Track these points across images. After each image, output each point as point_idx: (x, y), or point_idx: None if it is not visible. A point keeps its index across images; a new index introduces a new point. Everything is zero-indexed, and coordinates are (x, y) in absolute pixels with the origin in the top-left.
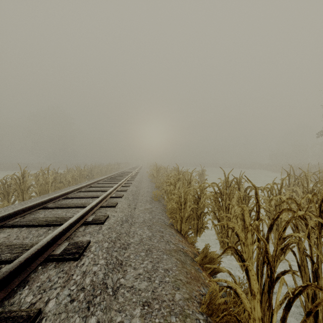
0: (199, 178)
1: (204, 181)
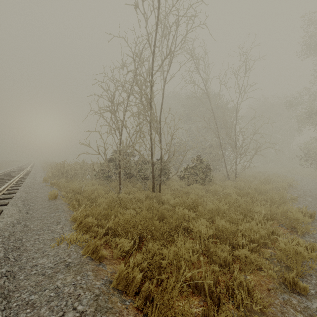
0: None
1: None
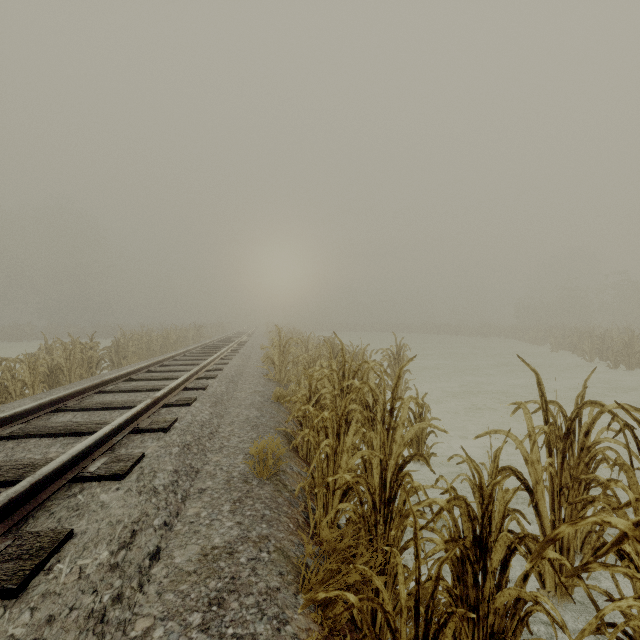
0: (390, 367)
1: (403, 375)
